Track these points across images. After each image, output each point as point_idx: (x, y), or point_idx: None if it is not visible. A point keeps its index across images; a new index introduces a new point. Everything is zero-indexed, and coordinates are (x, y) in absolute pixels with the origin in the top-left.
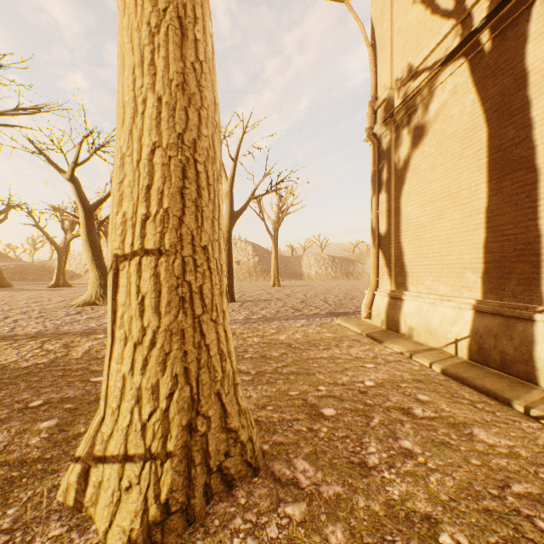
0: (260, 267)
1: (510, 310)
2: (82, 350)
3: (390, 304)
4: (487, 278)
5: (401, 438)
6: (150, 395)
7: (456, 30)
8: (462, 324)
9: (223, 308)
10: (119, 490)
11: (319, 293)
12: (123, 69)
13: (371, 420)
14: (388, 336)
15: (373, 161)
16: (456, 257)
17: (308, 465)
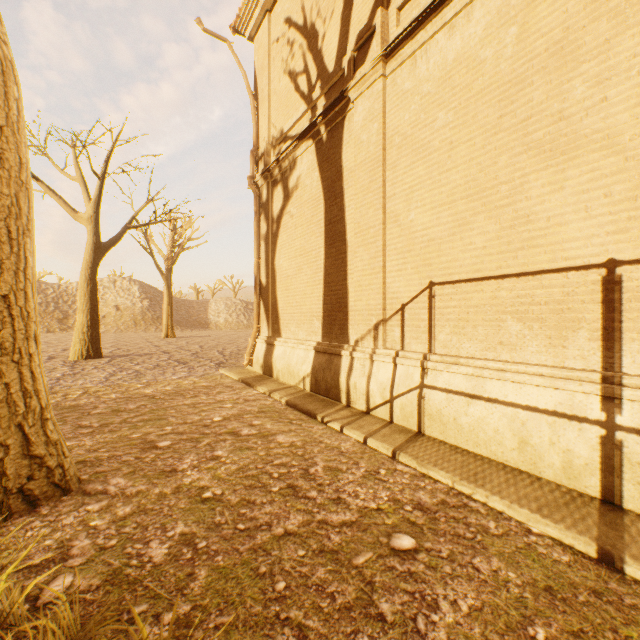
0: (151, 313)
1: (331, 349)
2: None
3: (267, 350)
4: (325, 324)
5: (218, 450)
6: None
7: (309, 114)
8: (308, 363)
9: (30, 352)
10: None
11: (220, 344)
12: None
13: (200, 443)
14: (261, 380)
15: (255, 211)
16: (309, 307)
17: (123, 480)
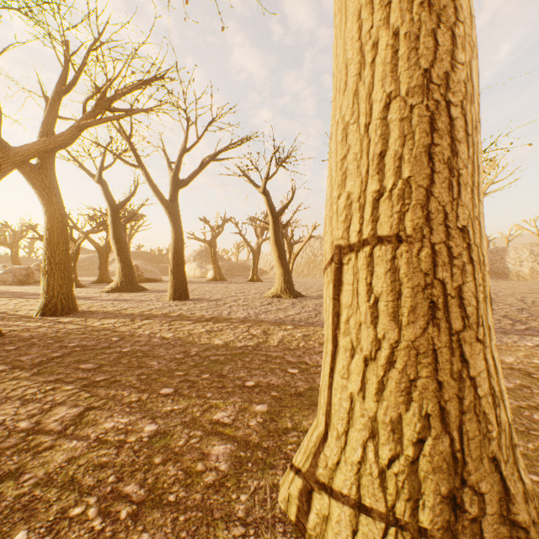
0: None
1: None
2: (277, 339)
3: None
4: None
5: None
6: (389, 433)
7: None
8: None
9: (487, 322)
10: None
11: None
12: (345, 21)
13: None
14: None
15: None
16: None
17: None
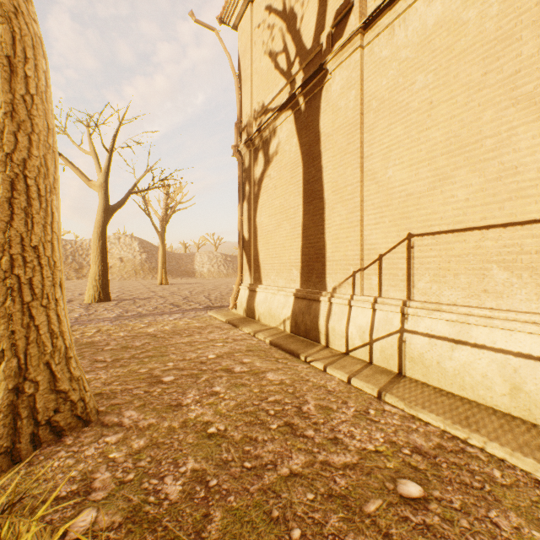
0: (148, 264)
1: (310, 295)
2: None
3: (249, 296)
4: (303, 273)
5: (216, 386)
6: None
7: (288, 87)
8: (288, 307)
9: (56, 297)
10: None
11: (205, 290)
12: None
13: (199, 379)
14: (245, 321)
15: (239, 175)
16: (288, 258)
17: (135, 413)
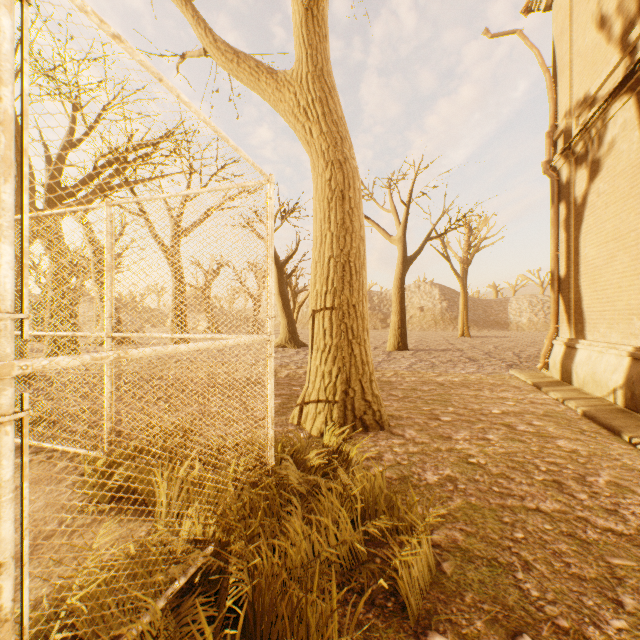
0: (448, 314)
1: None
2: (284, 374)
3: (565, 354)
4: None
5: (489, 434)
6: (328, 375)
7: (625, 61)
8: (620, 371)
9: (364, 338)
10: (316, 413)
11: (517, 346)
12: (316, 220)
13: (474, 425)
14: (556, 386)
15: (551, 198)
16: (625, 303)
17: (413, 432)
